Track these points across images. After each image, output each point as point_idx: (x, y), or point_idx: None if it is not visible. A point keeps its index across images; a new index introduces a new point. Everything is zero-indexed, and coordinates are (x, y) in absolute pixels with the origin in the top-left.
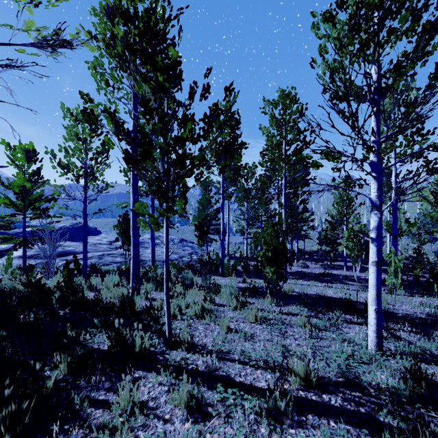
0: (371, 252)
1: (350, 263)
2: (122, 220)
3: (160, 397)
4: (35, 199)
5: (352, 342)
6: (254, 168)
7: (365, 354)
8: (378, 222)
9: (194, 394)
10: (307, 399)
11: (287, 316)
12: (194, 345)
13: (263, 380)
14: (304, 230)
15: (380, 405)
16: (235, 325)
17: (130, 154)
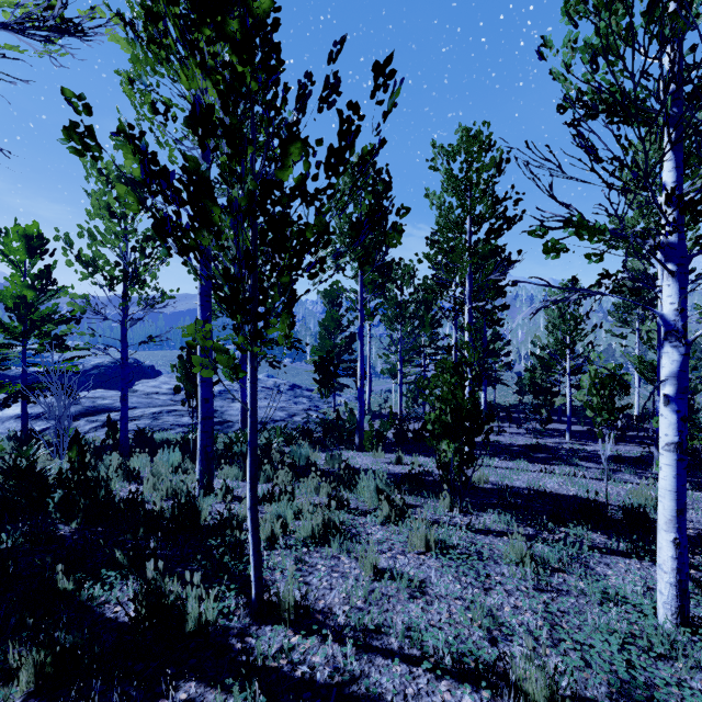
0: (664, 425)
1: (573, 425)
2: (187, 354)
3: None
4: (42, 319)
5: (621, 599)
6: (413, 267)
7: (658, 634)
8: (681, 364)
9: None
10: None
11: (483, 537)
12: (307, 614)
13: None
14: (494, 371)
15: None
16: (390, 565)
17: (167, 219)
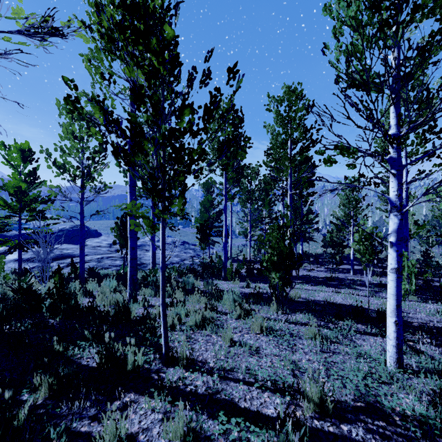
0: (390, 258)
1: (356, 266)
2: (120, 222)
3: (152, 428)
4: (31, 200)
5: (368, 357)
6: (257, 169)
7: (385, 372)
8: (398, 225)
9: (191, 427)
10: (323, 431)
11: (294, 326)
12: (193, 362)
13: (272, 406)
14: (308, 233)
15: (409, 438)
16: (239, 338)
17: (119, 147)
